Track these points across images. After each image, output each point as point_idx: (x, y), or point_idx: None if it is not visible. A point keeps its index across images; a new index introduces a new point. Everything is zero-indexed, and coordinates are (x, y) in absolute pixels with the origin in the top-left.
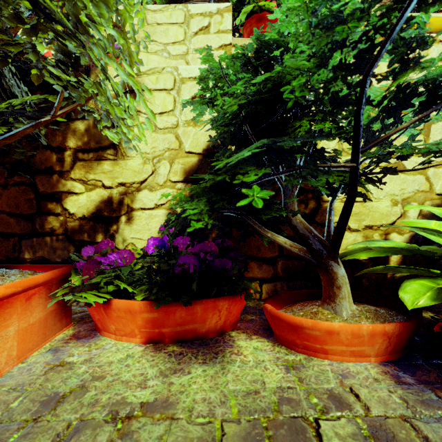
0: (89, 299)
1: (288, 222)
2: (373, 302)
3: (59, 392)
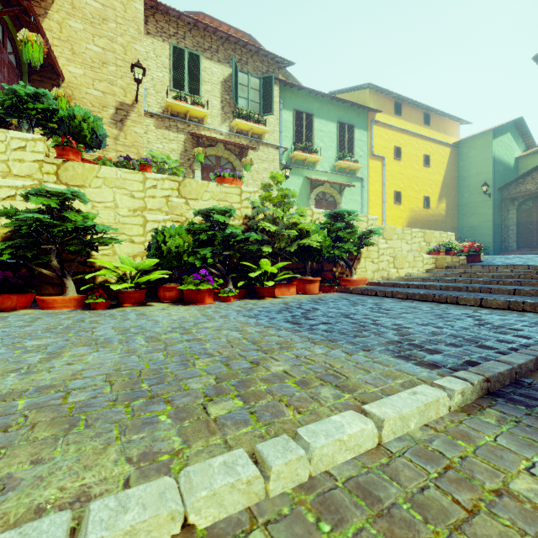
0: None
1: (50, 264)
2: None
3: None
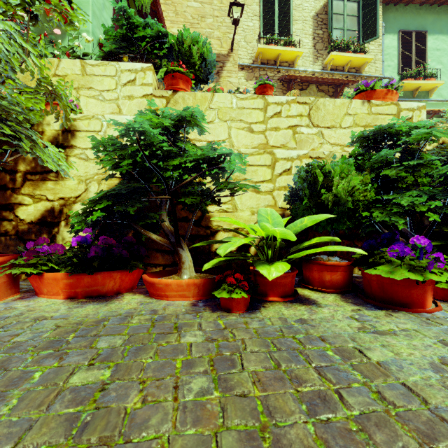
0: (27, 270)
1: (160, 226)
2: (216, 274)
3: (8, 315)
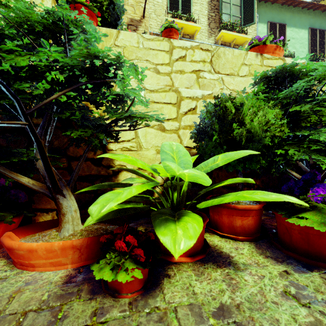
0: None
1: (35, 165)
2: (113, 222)
3: None
